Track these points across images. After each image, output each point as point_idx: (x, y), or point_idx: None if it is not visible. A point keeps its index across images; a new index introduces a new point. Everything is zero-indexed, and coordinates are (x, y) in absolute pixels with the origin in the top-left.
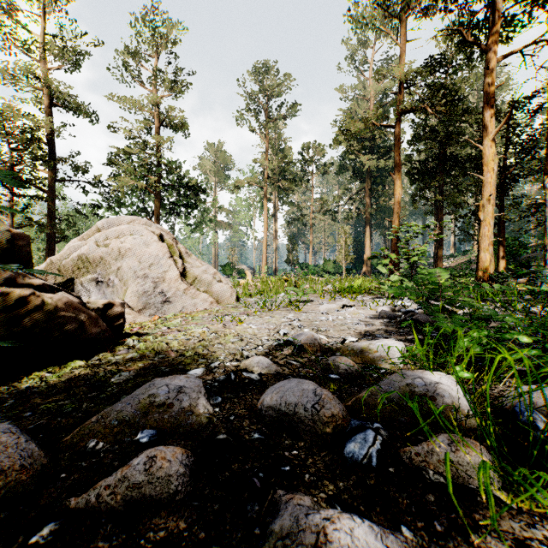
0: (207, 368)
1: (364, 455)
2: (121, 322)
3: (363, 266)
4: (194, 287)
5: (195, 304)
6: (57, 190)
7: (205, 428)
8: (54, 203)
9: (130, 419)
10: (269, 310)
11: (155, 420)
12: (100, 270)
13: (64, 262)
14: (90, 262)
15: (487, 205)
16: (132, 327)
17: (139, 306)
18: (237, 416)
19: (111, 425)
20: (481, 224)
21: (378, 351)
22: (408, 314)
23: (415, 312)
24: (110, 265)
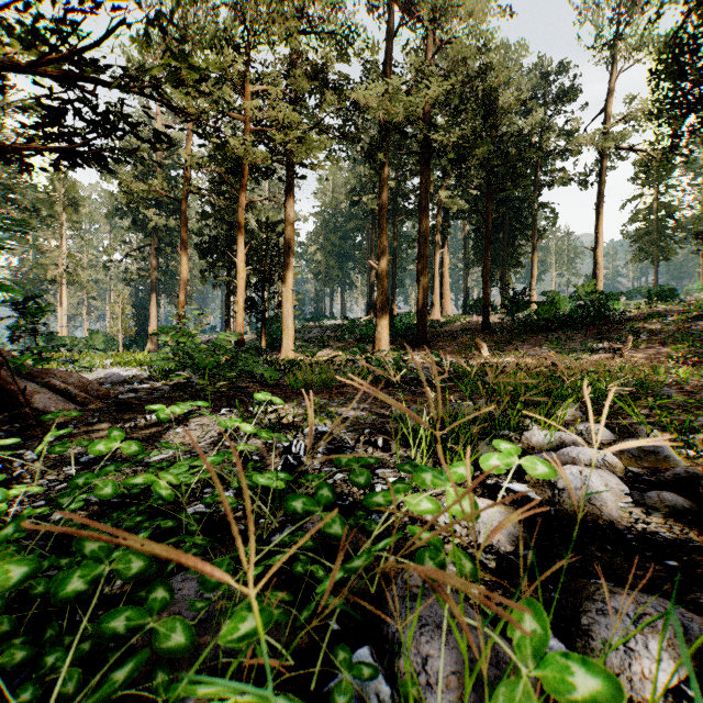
0: None
1: (137, 381)
2: None
3: (148, 341)
4: None
5: None
6: None
7: None
8: None
9: None
10: None
11: None
12: None
13: None
14: None
15: (240, 301)
16: None
17: None
18: None
19: None
20: (237, 315)
21: (145, 375)
22: None
23: None
24: None
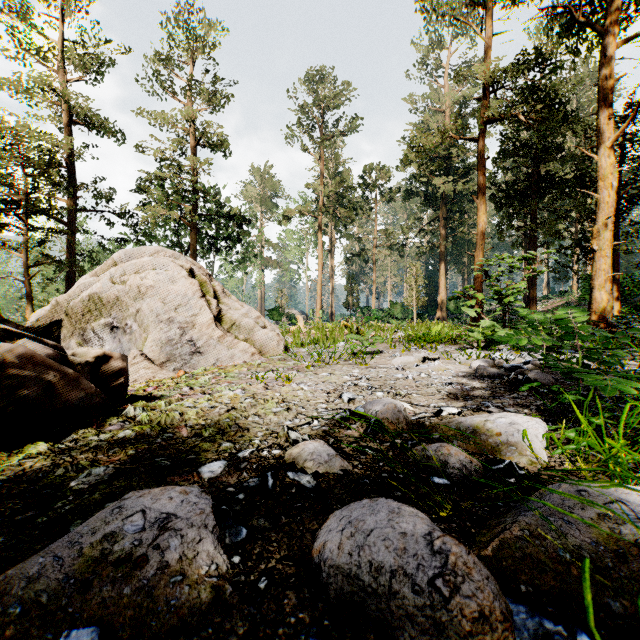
0: (231, 461)
1: None
2: (121, 381)
3: (437, 310)
4: (232, 334)
5: (232, 356)
6: (80, 223)
7: (204, 616)
8: (74, 237)
9: (50, 601)
10: (326, 364)
11: (102, 602)
12: (116, 312)
13: (72, 303)
14: (103, 303)
15: (603, 230)
16: (148, 386)
17: (162, 359)
18: (273, 580)
19: (5, 618)
20: (595, 255)
21: (503, 434)
22: (515, 371)
23: (526, 369)
24: (127, 307)
